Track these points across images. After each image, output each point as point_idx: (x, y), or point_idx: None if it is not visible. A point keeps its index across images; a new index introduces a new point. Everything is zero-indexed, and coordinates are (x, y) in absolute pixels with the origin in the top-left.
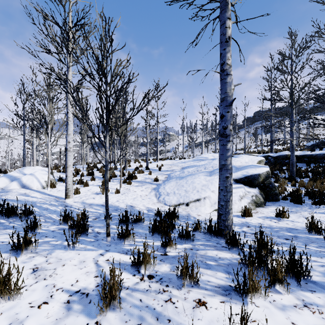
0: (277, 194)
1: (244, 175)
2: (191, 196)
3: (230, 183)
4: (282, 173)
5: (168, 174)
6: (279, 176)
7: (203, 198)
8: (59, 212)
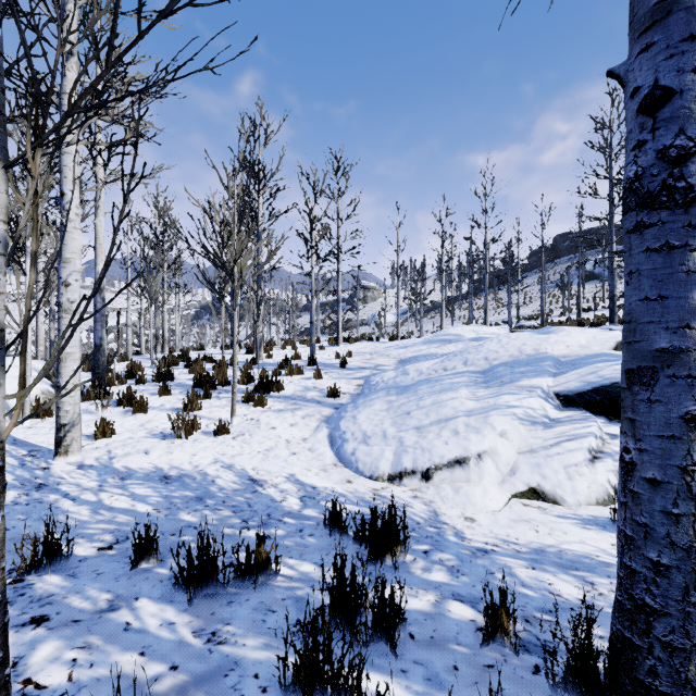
0: None
1: (591, 385)
2: (436, 448)
3: None
4: None
5: (364, 377)
6: None
7: (477, 457)
8: None
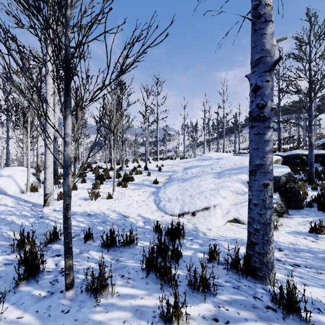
0: (300, 201)
1: None
2: (197, 203)
3: (270, 193)
4: (297, 174)
5: (169, 175)
6: (295, 178)
7: (213, 206)
8: (27, 227)
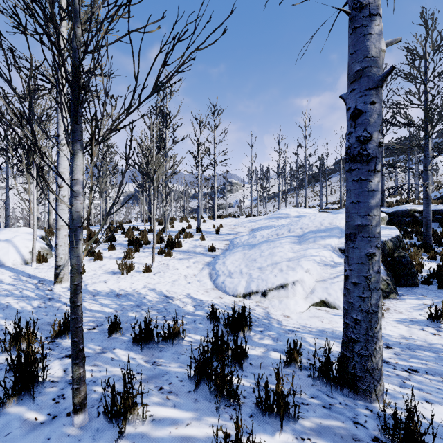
0: (414, 275)
1: None
2: (270, 279)
3: (377, 268)
4: (407, 238)
5: (230, 239)
6: (405, 243)
7: (292, 284)
8: (28, 313)
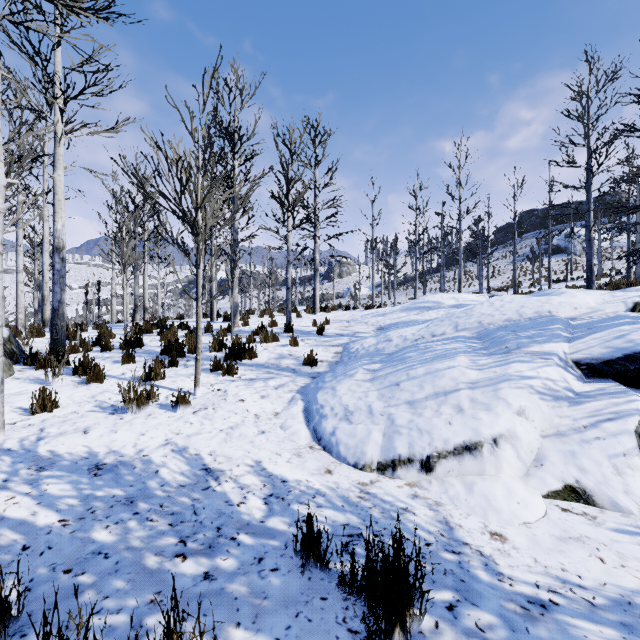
0: None
1: (621, 351)
2: (437, 429)
3: None
4: None
5: (343, 344)
6: None
7: (492, 443)
8: None
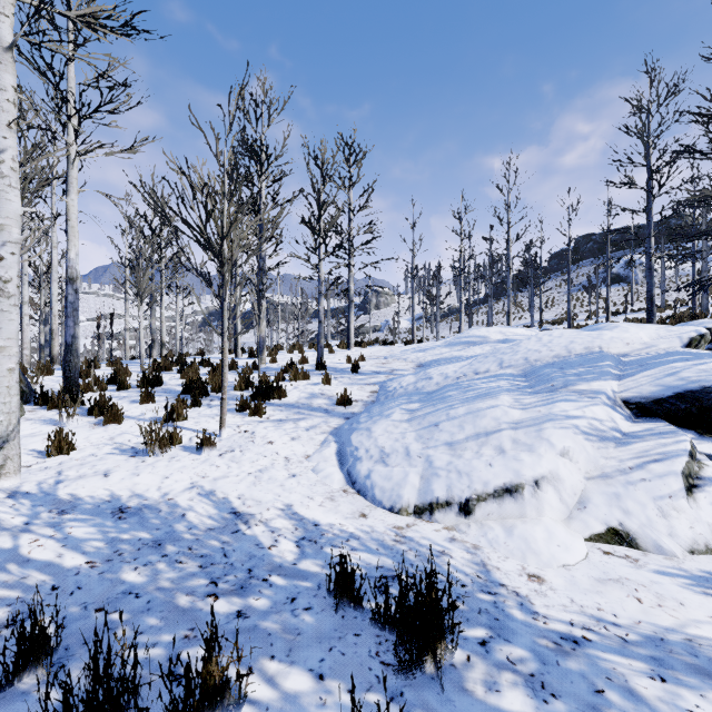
0: None
1: (672, 390)
2: (477, 471)
3: None
4: None
5: (379, 383)
6: None
7: (533, 485)
8: None
